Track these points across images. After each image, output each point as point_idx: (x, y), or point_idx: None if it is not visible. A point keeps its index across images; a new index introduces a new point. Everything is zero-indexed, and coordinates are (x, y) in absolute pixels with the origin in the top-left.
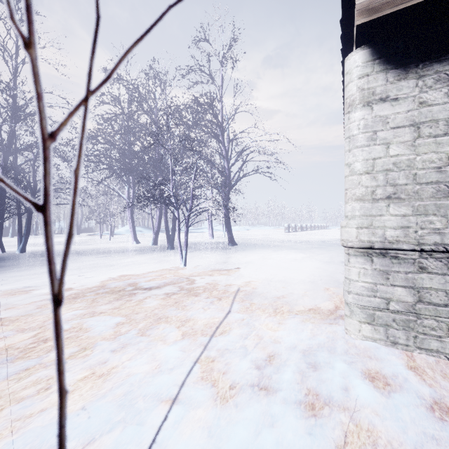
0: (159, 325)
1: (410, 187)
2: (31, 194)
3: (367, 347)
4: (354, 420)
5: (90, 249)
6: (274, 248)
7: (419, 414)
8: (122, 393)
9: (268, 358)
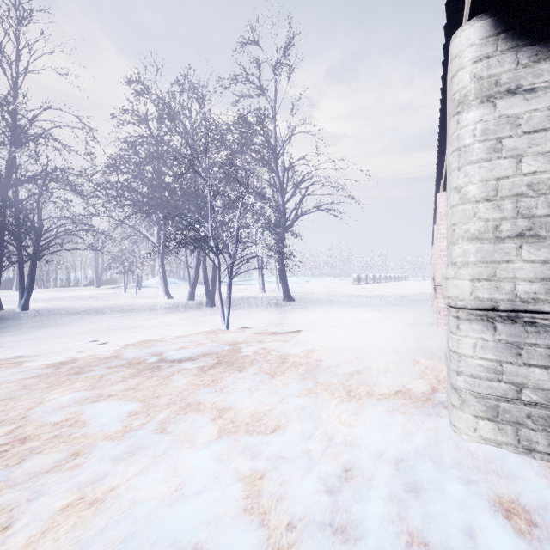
0: (187, 416)
1: None
2: (36, 237)
3: (488, 456)
4: None
5: (109, 306)
6: (341, 305)
7: None
8: (119, 539)
9: (343, 474)
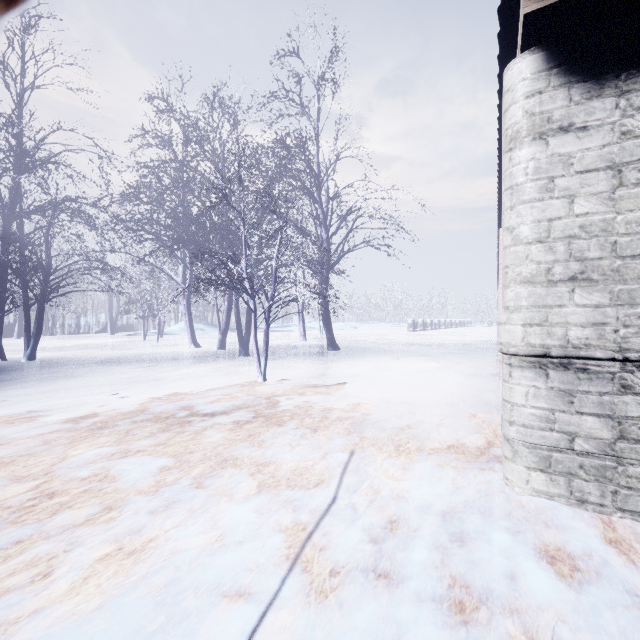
0: (224, 471)
1: (606, 263)
2: (44, 277)
3: (540, 507)
4: (529, 631)
5: (128, 355)
6: (394, 354)
7: (631, 622)
8: (162, 583)
9: (389, 525)
